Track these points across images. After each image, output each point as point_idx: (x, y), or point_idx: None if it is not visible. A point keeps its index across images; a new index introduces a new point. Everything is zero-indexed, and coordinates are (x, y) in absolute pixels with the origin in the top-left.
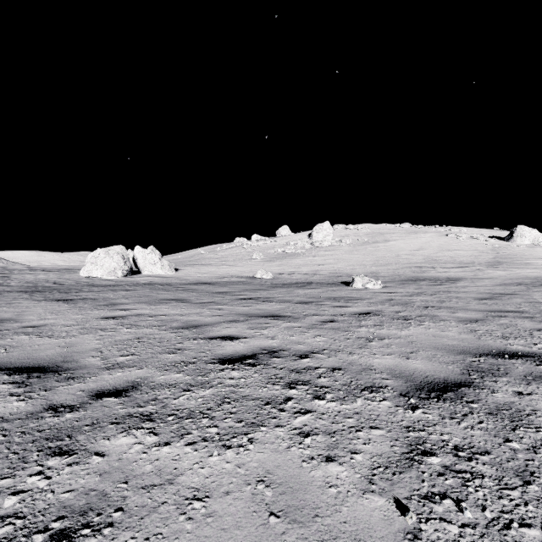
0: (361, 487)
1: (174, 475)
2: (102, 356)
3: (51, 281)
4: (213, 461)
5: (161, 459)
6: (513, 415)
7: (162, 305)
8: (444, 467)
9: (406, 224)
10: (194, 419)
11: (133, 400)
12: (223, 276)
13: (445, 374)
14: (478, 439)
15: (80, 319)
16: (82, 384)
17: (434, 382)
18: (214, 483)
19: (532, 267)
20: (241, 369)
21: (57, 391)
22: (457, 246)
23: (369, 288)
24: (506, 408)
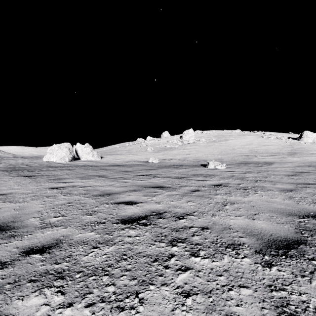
0: None
1: None
2: (40, 217)
3: (25, 164)
4: None
5: None
6: None
7: (89, 179)
8: None
9: (237, 130)
10: (96, 277)
11: (53, 256)
12: (129, 161)
13: (284, 233)
14: None
15: (35, 189)
16: (19, 241)
17: (278, 240)
18: None
19: (315, 155)
20: (137, 228)
21: None
22: (269, 143)
23: (218, 168)
24: None
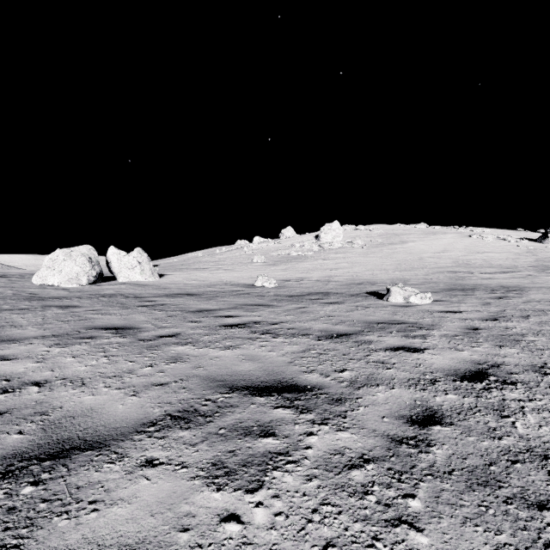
0: None
1: None
2: None
3: None
4: None
5: None
6: None
7: (78, 344)
8: None
9: (421, 225)
10: None
11: None
12: (215, 283)
13: None
14: None
15: None
16: None
17: None
18: None
19: None
20: None
21: None
22: (486, 247)
23: (414, 303)
24: None
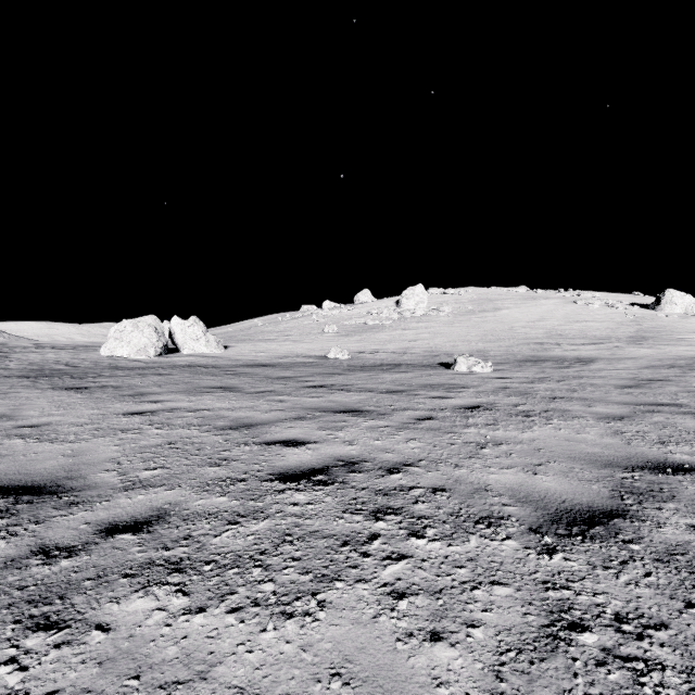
0: (484, 686)
1: (208, 664)
2: (119, 470)
3: (62, 362)
4: (267, 639)
5: (191, 636)
6: (692, 563)
7: (205, 395)
8: (604, 651)
9: (521, 288)
10: (241, 569)
11: (157, 538)
12: (285, 355)
13: (589, 498)
14: (648, 602)
15: (96, 416)
16: (89, 512)
17: (574, 510)
18: (267, 679)
19: (686, 343)
20: (309, 490)
21: (52, 524)
22: (588, 315)
23: (476, 372)
24: (681, 552)
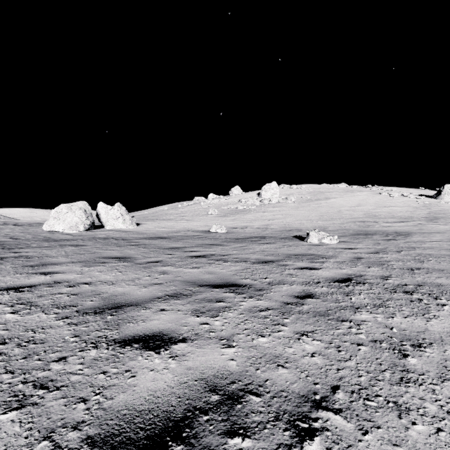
0: None
1: None
2: None
3: (9, 235)
4: None
5: None
6: None
7: (98, 266)
8: None
9: (342, 184)
10: None
11: None
12: (179, 230)
13: None
14: None
15: None
16: None
17: None
18: None
19: None
20: None
21: None
22: (391, 202)
23: (325, 243)
24: None
